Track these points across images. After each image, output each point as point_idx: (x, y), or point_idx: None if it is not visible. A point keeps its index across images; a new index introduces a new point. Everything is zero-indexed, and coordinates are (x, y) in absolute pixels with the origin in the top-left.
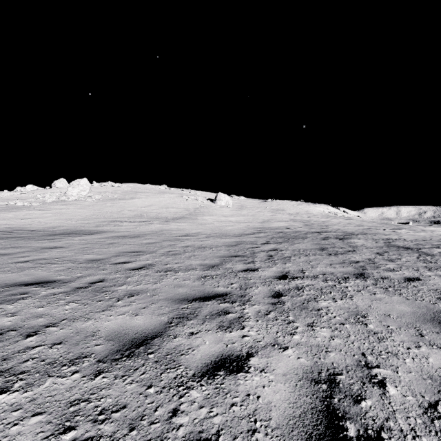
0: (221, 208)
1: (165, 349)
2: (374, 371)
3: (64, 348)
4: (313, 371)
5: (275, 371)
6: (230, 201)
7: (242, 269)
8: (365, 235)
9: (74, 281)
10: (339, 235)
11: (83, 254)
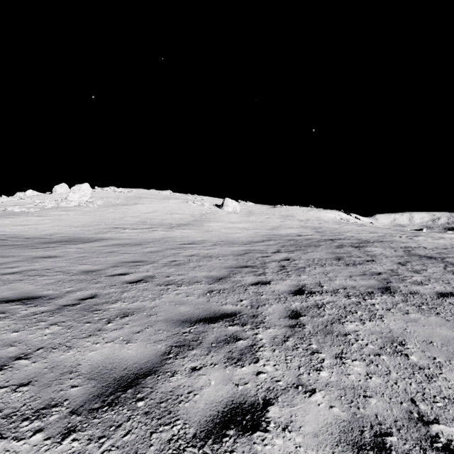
0: (228, 214)
1: (159, 393)
2: (433, 428)
3: (31, 391)
4: (352, 428)
5: (303, 429)
6: (237, 207)
7: (252, 282)
8: (381, 243)
9: (61, 297)
10: (354, 243)
11: (77, 264)
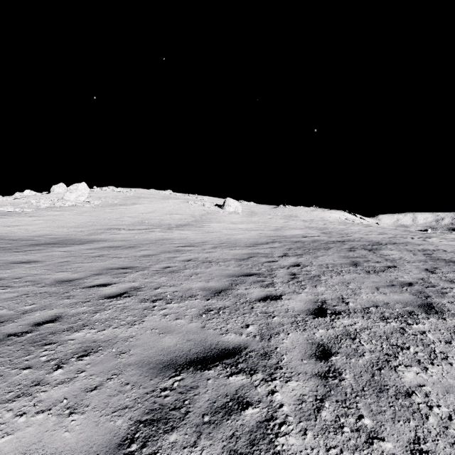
0: (230, 214)
1: None
2: None
3: None
4: None
5: None
6: (239, 207)
7: (259, 297)
8: (395, 245)
9: (13, 320)
10: (365, 245)
11: (55, 272)
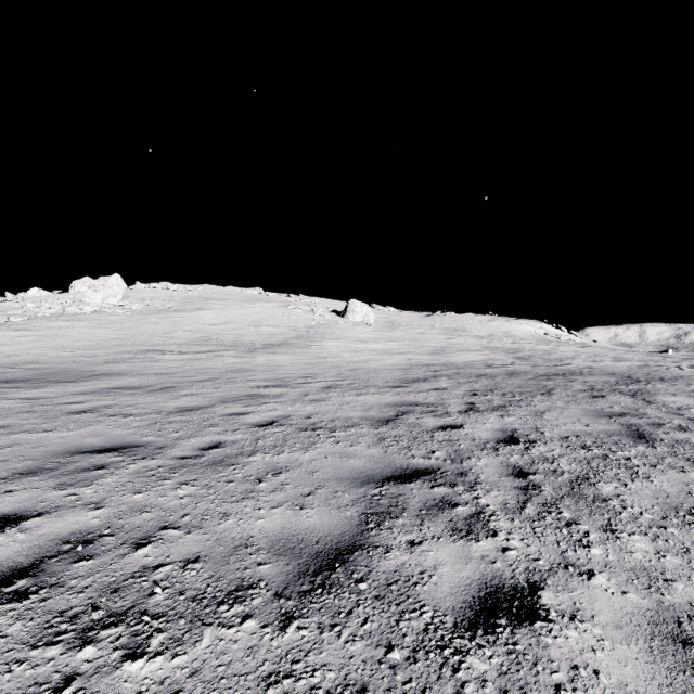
0: (355, 326)
1: None
2: None
3: None
4: None
5: None
6: (371, 314)
7: (465, 602)
8: (667, 382)
9: None
10: (612, 383)
11: None
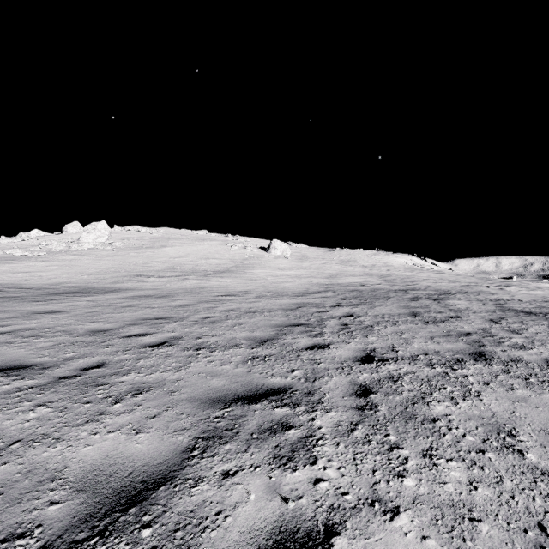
0: (276, 259)
1: (175, 515)
2: None
3: None
4: None
5: None
6: (288, 250)
7: (306, 346)
8: (466, 294)
9: (58, 366)
10: (431, 294)
11: (85, 322)
